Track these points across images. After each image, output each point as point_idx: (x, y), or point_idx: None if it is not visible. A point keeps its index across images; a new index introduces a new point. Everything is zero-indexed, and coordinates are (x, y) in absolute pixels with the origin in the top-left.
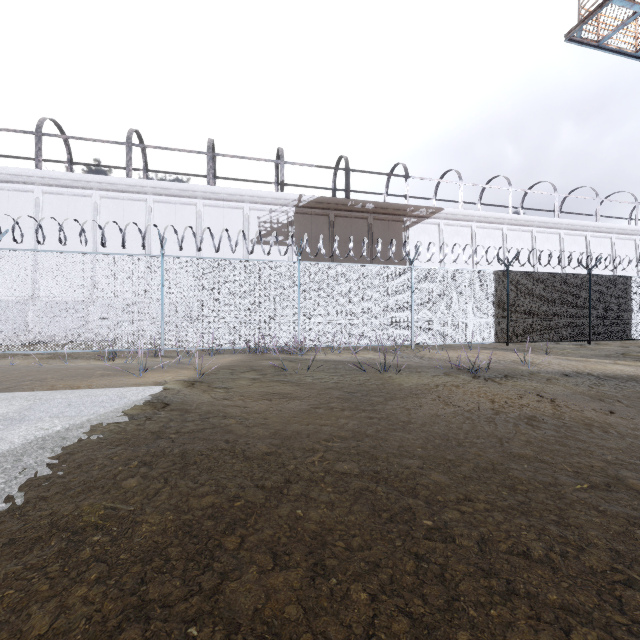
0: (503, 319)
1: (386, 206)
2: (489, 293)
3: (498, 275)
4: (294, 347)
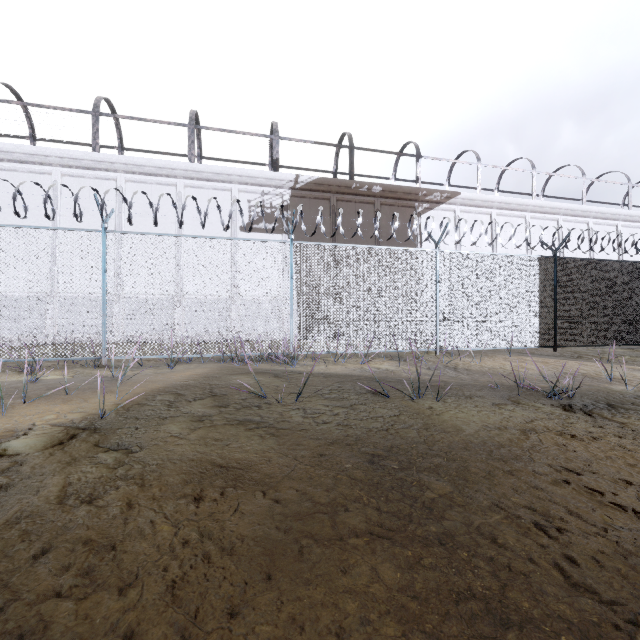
0: (549, 317)
1: (395, 189)
2: (532, 285)
3: (543, 262)
4: (284, 355)
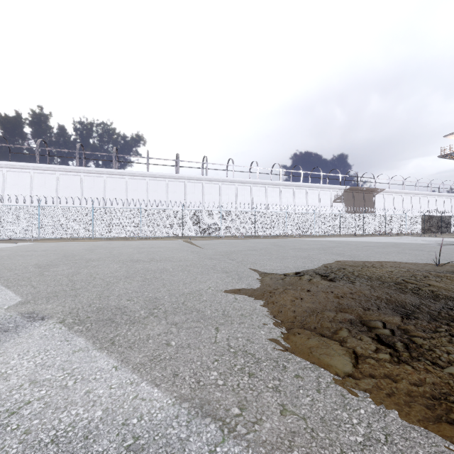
0: (423, 227)
1: (369, 189)
2: (420, 221)
3: (422, 216)
4: (388, 233)
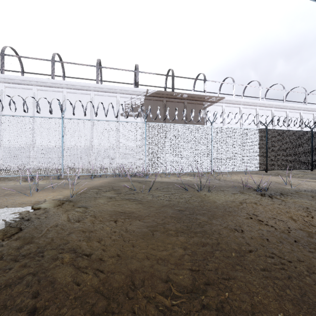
0: (264, 157)
1: (194, 96)
2: (256, 141)
3: (261, 131)
4: (142, 173)
